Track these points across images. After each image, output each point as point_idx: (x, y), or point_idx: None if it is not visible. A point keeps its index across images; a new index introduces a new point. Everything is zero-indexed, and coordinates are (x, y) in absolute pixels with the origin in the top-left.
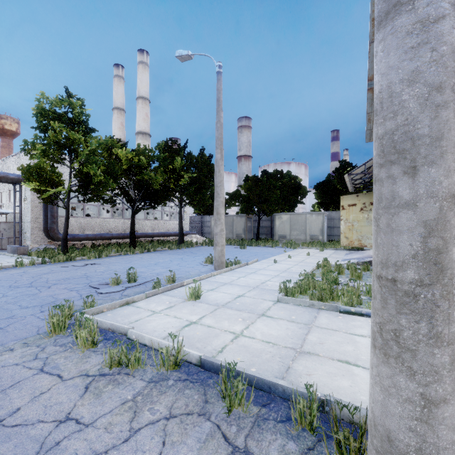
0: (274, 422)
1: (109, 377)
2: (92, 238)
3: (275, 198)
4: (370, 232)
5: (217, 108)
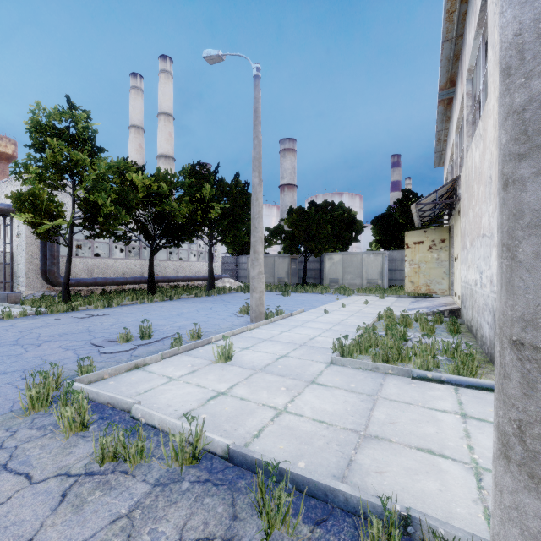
0: None
1: (98, 478)
2: (101, 283)
3: (325, 235)
4: (441, 276)
5: (255, 121)
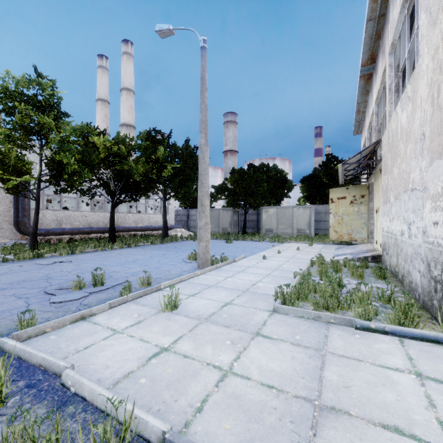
0: None
1: None
2: (68, 232)
3: (262, 191)
4: (361, 226)
5: (202, 87)
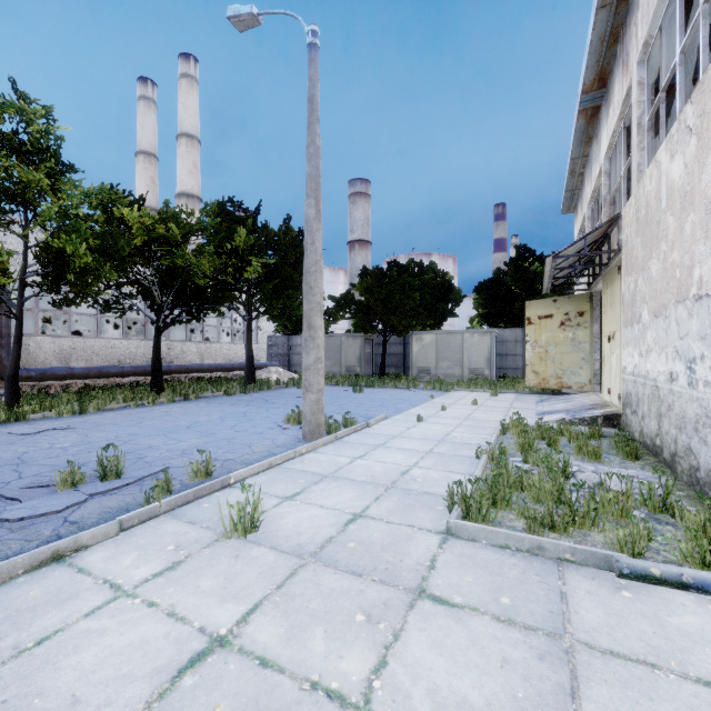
0: None
1: None
2: (81, 375)
3: (412, 306)
4: (578, 364)
5: (310, 116)
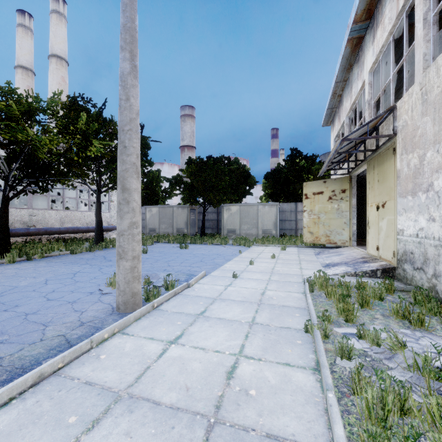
0: None
1: None
2: None
3: (223, 186)
4: (341, 226)
5: None
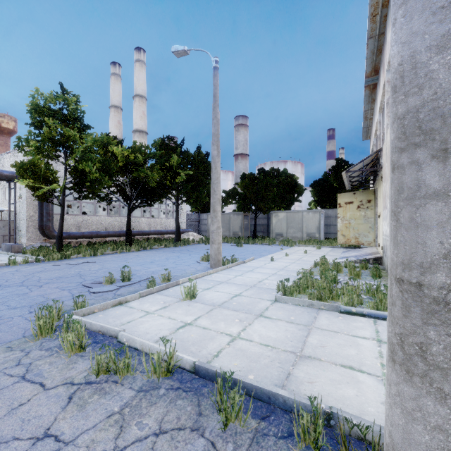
0: (275, 439)
1: (95, 386)
2: (87, 236)
3: (272, 196)
4: (367, 230)
5: (214, 104)
